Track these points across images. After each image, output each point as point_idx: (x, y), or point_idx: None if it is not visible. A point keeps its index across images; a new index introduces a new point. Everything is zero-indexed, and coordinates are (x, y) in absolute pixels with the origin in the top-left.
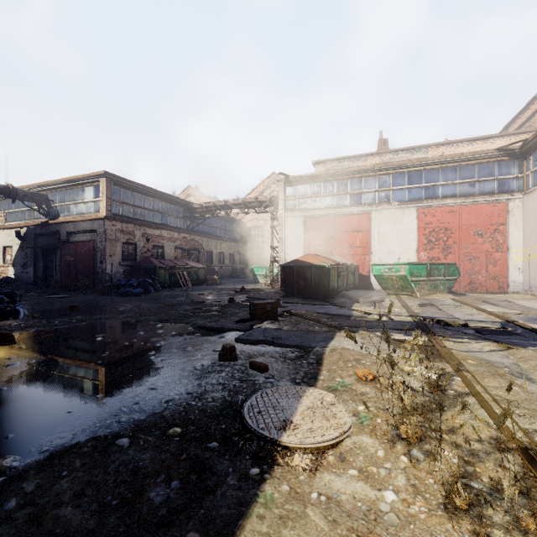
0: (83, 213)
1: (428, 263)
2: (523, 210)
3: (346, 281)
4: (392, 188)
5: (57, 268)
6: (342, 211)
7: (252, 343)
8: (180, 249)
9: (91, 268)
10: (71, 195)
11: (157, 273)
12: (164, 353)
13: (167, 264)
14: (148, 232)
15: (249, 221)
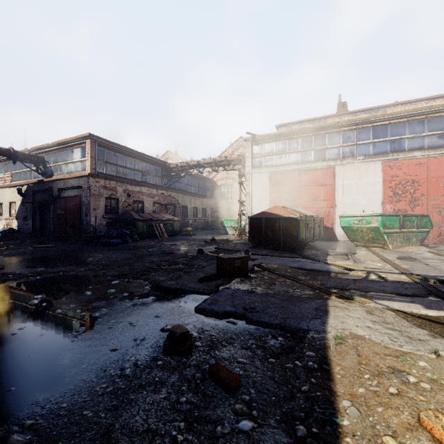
0: (72, 172)
1: (401, 215)
2: None
3: (313, 233)
4: (356, 143)
5: (51, 221)
6: (307, 167)
7: (216, 316)
8: (158, 204)
9: (78, 221)
10: (63, 156)
11: (135, 224)
12: (95, 332)
13: (145, 217)
14: (129, 188)
15: (219, 179)
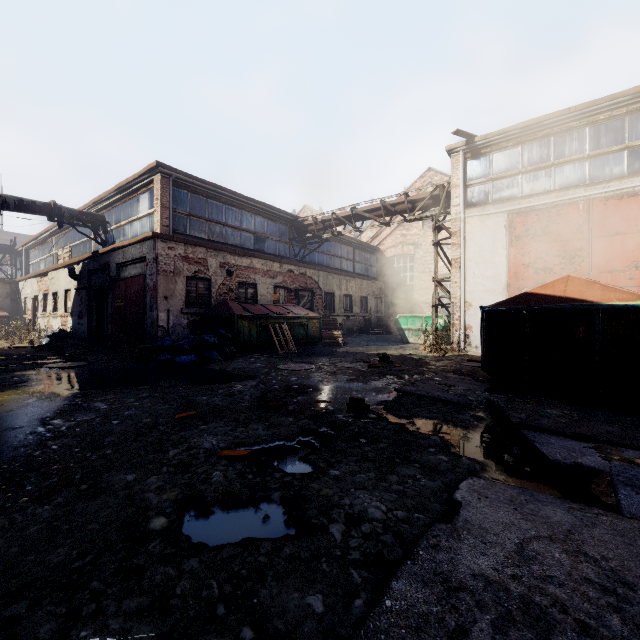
0: (138, 235)
1: None
2: None
3: None
4: None
5: (109, 319)
6: (610, 190)
7: None
8: (284, 289)
9: (141, 318)
10: (126, 211)
11: (235, 326)
12: None
13: (254, 311)
14: (229, 260)
15: (390, 247)
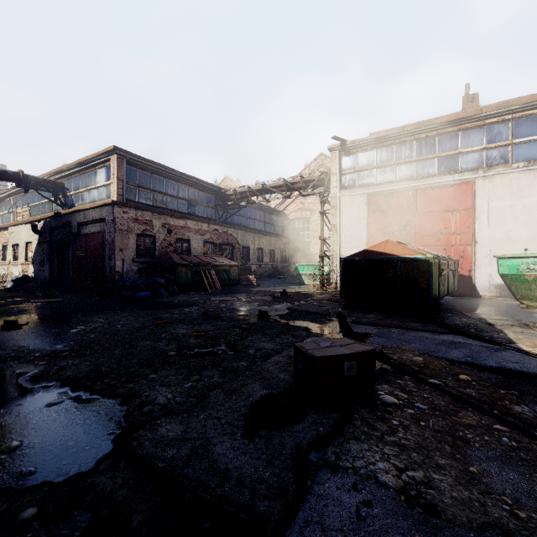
0: (95, 200)
1: None
2: None
3: (447, 284)
4: (512, 141)
5: (70, 266)
6: (427, 183)
7: None
8: (211, 244)
9: (100, 266)
10: (85, 181)
11: (176, 271)
12: None
13: (189, 261)
14: (169, 221)
15: (292, 212)
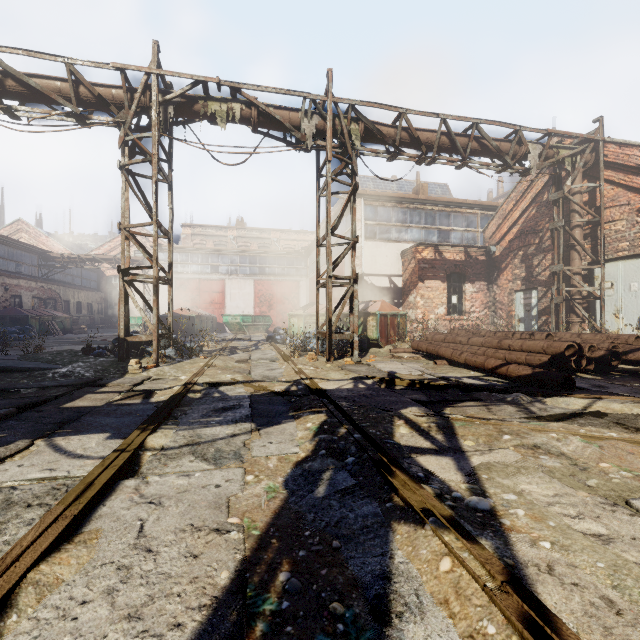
0: None
1: (253, 315)
2: (306, 286)
3: (207, 326)
4: (239, 265)
5: None
6: (205, 277)
7: None
8: (37, 299)
9: None
10: None
11: (29, 322)
12: None
13: (37, 314)
14: (6, 281)
15: (109, 269)
